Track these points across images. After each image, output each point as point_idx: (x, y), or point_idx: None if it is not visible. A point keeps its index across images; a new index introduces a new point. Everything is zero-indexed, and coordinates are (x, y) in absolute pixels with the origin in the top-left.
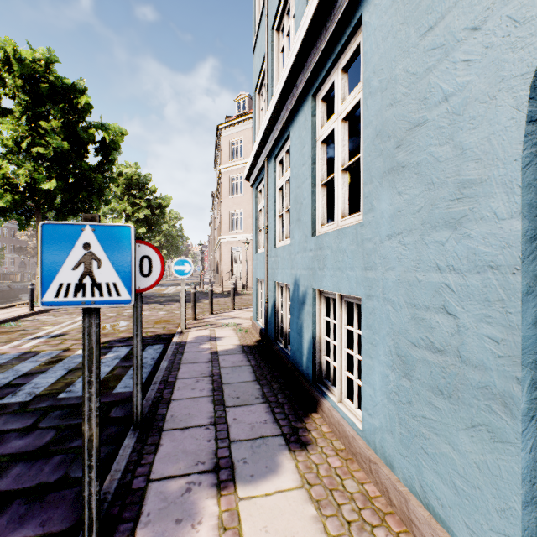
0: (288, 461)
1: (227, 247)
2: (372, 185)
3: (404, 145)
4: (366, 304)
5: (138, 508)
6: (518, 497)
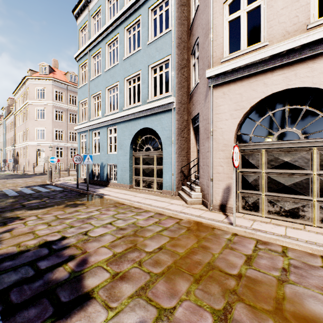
0: (107, 187)
1: (34, 148)
2: (118, 149)
3: (122, 146)
4: (117, 164)
5: (90, 190)
6: (129, 176)
